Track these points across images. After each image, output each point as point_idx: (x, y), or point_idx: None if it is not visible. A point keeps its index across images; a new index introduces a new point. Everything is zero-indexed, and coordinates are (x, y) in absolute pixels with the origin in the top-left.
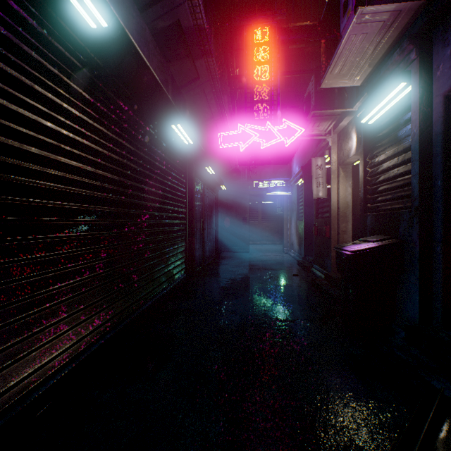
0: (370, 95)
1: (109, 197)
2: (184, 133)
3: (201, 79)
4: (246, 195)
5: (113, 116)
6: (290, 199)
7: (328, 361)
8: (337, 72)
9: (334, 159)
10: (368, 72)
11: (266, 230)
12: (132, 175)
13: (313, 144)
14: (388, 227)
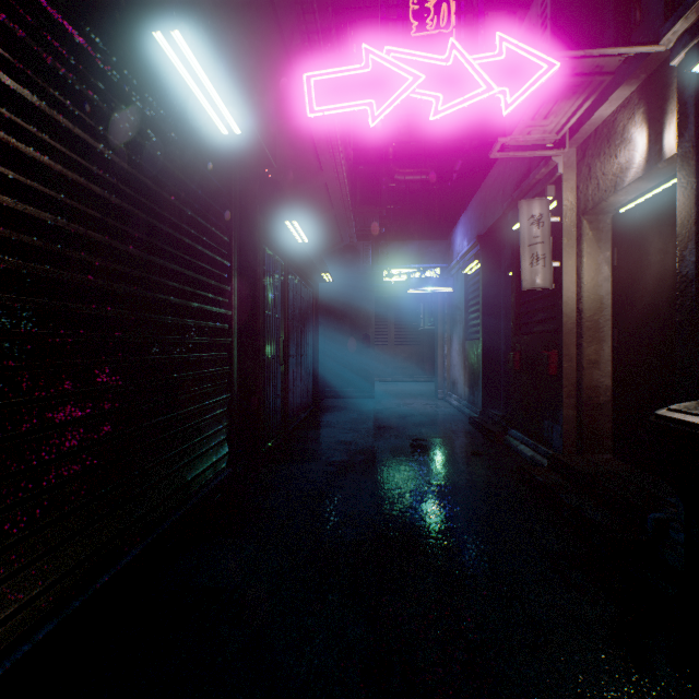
0: None
1: None
2: (204, 80)
3: None
4: (370, 295)
5: None
6: (449, 302)
7: None
8: None
9: (569, 203)
10: None
11: (403, 358)
12: None
13: (509, 186)
14: None
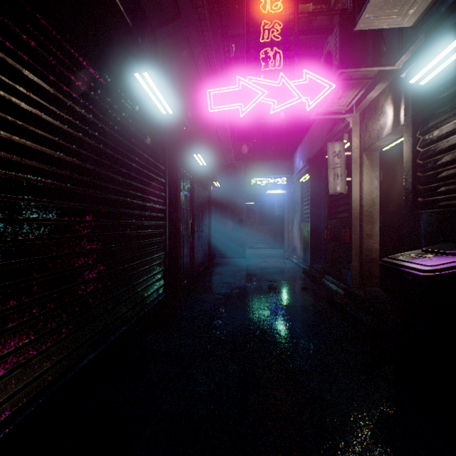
0: (429, 37)
1: None
2: (156, 92)
3: (184, 17)
4: (243, 194)
5: None
6: (292, 199)
7: None
8: None
9: (356, 144)
10: None
11: (264, 233)
12: (48, 136)
13: (324, 131)
14: None
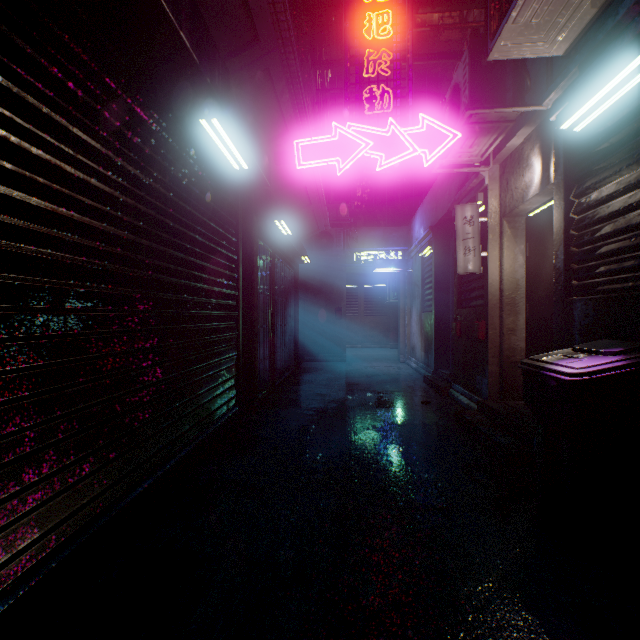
0: (584, 71)
1: (7, 247)
2: (228, 142)
3: (263, 43)
4: (342, 273)
5: (26, 47)
6: (410, 280)
7: (548, 637)
8: (527, 20)
9: (494, 207)
10: (587, 22)
11: (371, 327)
12: (98, 206)
13: (453, 188)
14: (633, 323)
